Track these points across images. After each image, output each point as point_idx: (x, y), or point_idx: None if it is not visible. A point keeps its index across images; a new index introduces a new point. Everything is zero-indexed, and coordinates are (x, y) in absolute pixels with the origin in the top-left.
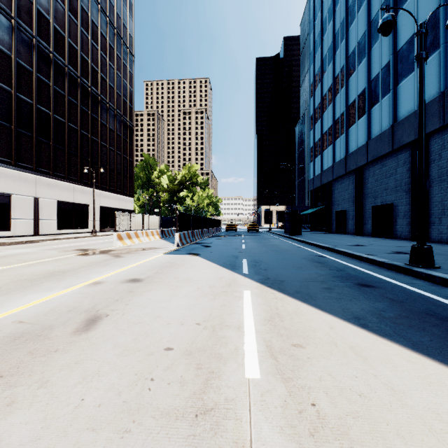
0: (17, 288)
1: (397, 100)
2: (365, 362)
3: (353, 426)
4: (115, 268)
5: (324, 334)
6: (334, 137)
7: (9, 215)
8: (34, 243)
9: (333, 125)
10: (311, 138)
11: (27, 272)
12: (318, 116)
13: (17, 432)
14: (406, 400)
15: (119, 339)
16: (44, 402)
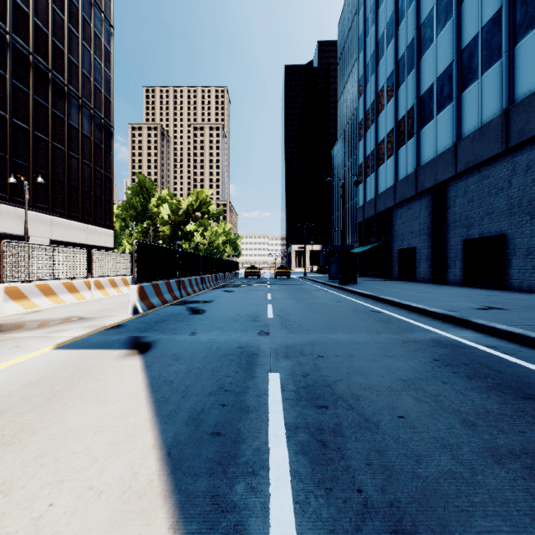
0: None
1: (514, 68)
2: None
3: None
4: None
5: None
6: (396, 145)
7: None
8: None
9: (395, 128)
10: (359, 151)
11: None
12: (371, 120)
13: None
14: None
15: None
16: None
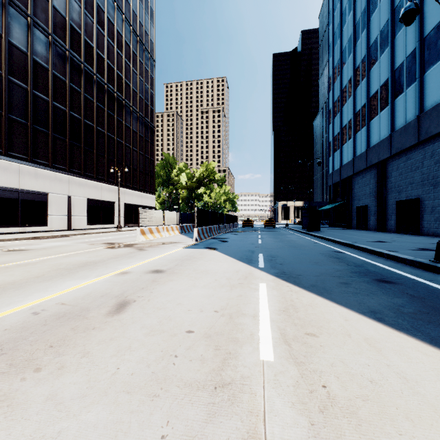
0: (57, 276)
1: (423, 89)
2: (378, 353)
3: (362, 407)
4: (139, 260)
5: (338, 325)
6: (354, 130)
7: (47, 212)
8: (68, 237)
9: (353, 118)
10: (329, 132)
11: (64, 262)
12: (338, 109)
13: (68, 389)
14: (418, 389)
15: (146, 322)
16: (87, 369)
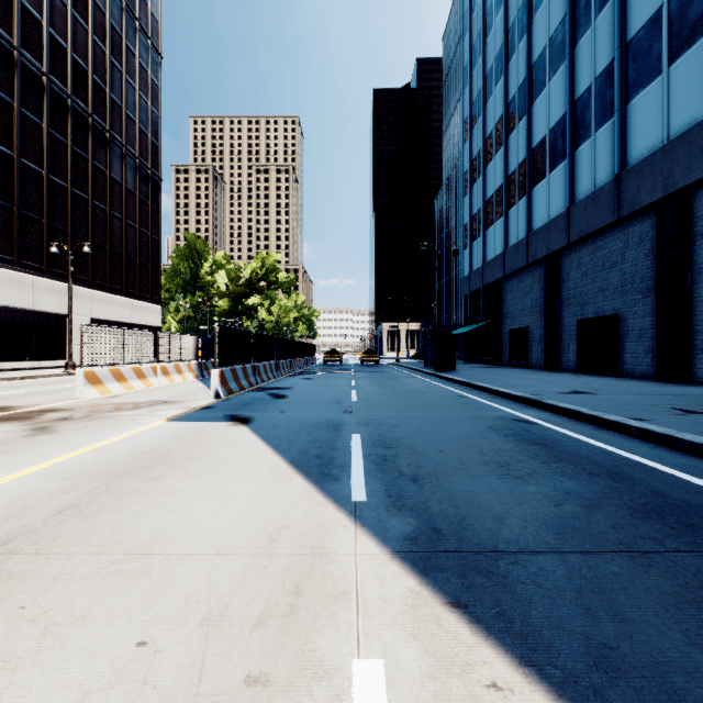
0: None
1: (626, 130)
2: None
3: None
4: None
5: None
6: (506, 205)
7: None
8: None
9: (505, 184)
10: (465, 209)
11: None
12: (478, 172)
13: None
14: None
15: None
16: None
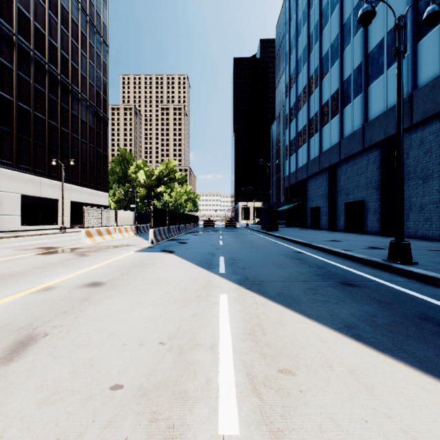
0: None
1: (368, 101)
2: (371, 395)
3: None
4: (75, 269)
5: (315, 351)
6: (308, 136)
7: None
8: None
9: (308, 124)
10: (286, 136)
11: None
12: (294, 115)
13: None
14: None
15: (50, 374)
16: None
